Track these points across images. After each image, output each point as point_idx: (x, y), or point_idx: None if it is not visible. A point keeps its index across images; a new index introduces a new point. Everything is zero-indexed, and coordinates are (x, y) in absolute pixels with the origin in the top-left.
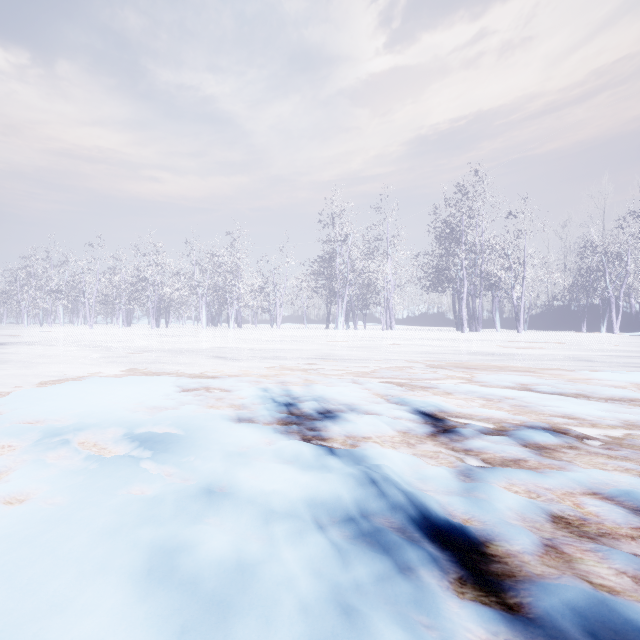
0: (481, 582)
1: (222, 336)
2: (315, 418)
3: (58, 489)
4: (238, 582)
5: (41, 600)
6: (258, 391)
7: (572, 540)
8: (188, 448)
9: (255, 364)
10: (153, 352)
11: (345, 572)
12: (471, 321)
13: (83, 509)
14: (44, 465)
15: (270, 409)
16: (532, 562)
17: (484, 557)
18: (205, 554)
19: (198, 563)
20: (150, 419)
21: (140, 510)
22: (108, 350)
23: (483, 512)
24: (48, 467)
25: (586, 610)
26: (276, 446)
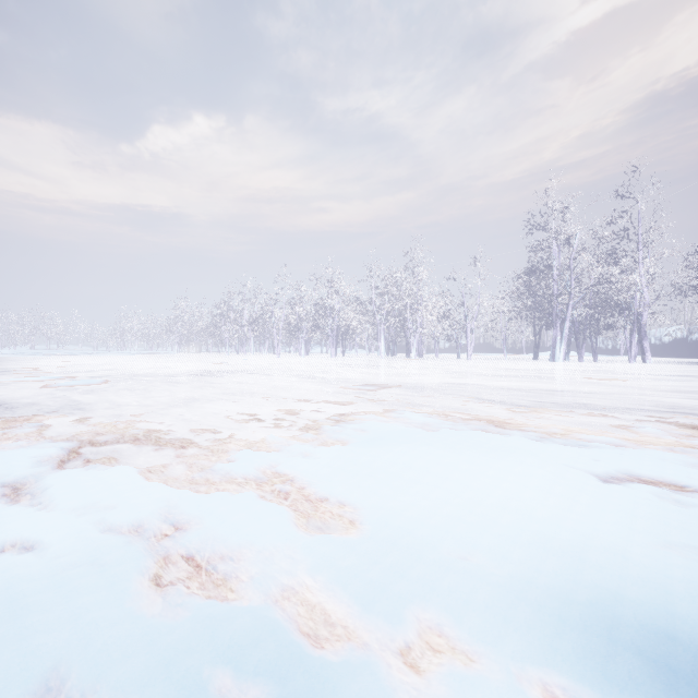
0: None
1: (420, 368)
2: None
3: None
4: None
5: None
6: None
7: None
8: None
9: (577, 417)
10: (384, 388)
11: None
12: None
13: None
14: None
15: None
16: None
17: None
18: None
19: None
20: None
21: None
22: (327, 382)
23: None
24: None
25: None
26: None
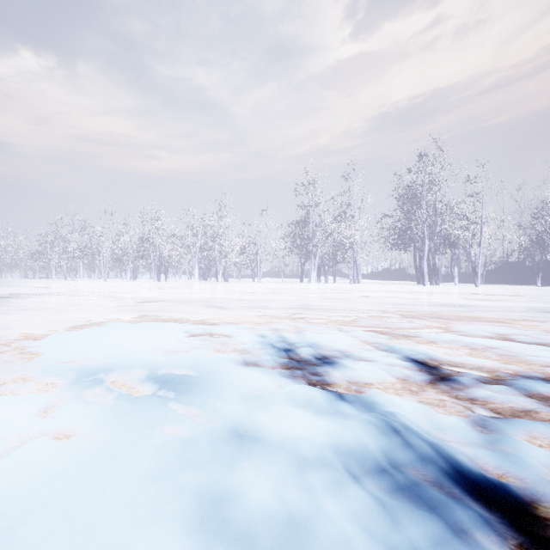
0: None
1: (213, 288)
2: (314, 363)
3: (99, 427)
4: (294, 540)
5: (101, 547)
6: (256, 337)
7: None
8: (207, 390)
9: (247, 313)
10: (158, 302)
11: (396, 532)
12: (431, 276)
13: (126, 449)
14: (84, 403)
15: (272, 354)
16: None
17: (537, 520)
18: (252, 505)
19: (248, 515)
20: (168, 361)
21: (178, 452)
22: (121, 300)
23: (518, 468)
24: (87, 405)
25: None
26: (287, 390)
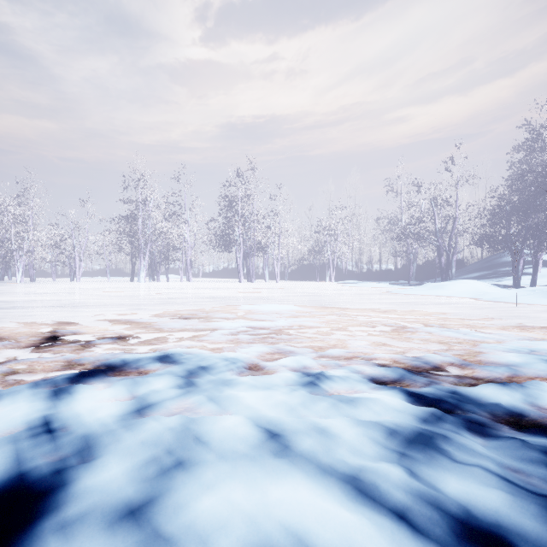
0: None
1: None
2: None
3: None
4: None
5: None
6: None
7: None
8: None
9: None
10: None
11: None
12: (248, 274)
13: None
14: None
15: None
16: None
17: None
18: None
19: None
20: None
21: None
22: None
23: None
24: None
25: None
26: None
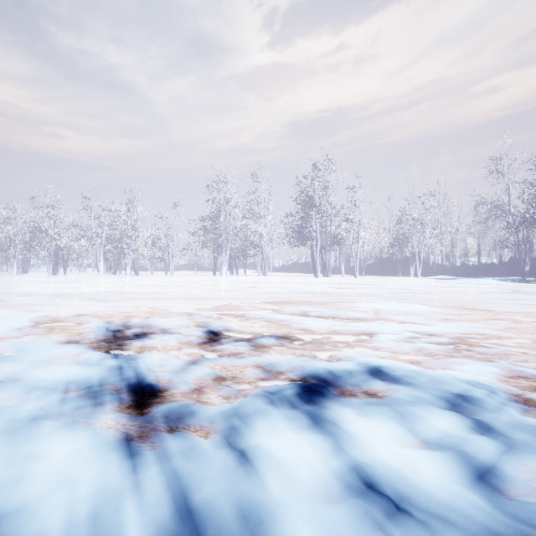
0: (139, 405)
1: (113, 282)
2: (129, 338)
3: None
4: None
5: None
6: (101, 322)
7: (214, 386)
8: (6, 359)
9: (121, 304)
10: (33, 296)
11: (59, 408)
12: (324, 269)
13: None
14: None
15: (98, 334)
16: (178, 396)
17: (155, 396)
18: None
19: None
20: None
21: None
22: None
23: (177, 377)
24: None
25: (175, 408)
26: (79, 355)
